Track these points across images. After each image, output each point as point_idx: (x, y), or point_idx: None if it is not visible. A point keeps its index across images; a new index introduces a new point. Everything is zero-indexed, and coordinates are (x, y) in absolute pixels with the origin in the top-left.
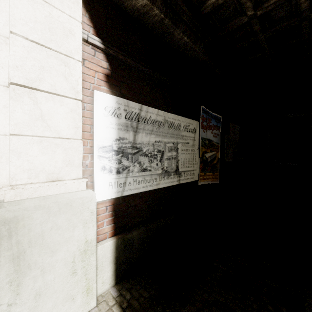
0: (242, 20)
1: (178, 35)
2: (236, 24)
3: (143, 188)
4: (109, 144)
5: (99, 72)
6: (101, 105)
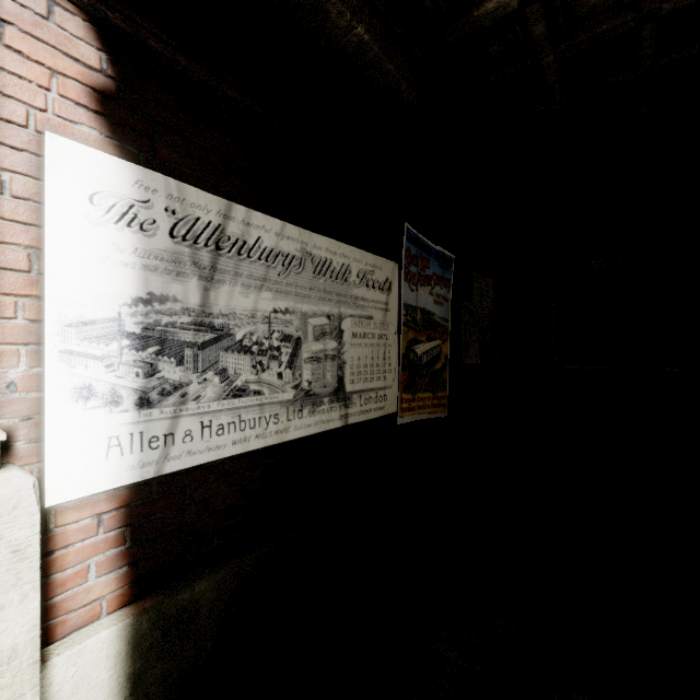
0: (505, 4)
1: (338, 16)
2: (491, 15)
3: (234, 447)
4: (108, 314)
5: (69, 78)
6: (76, 184)
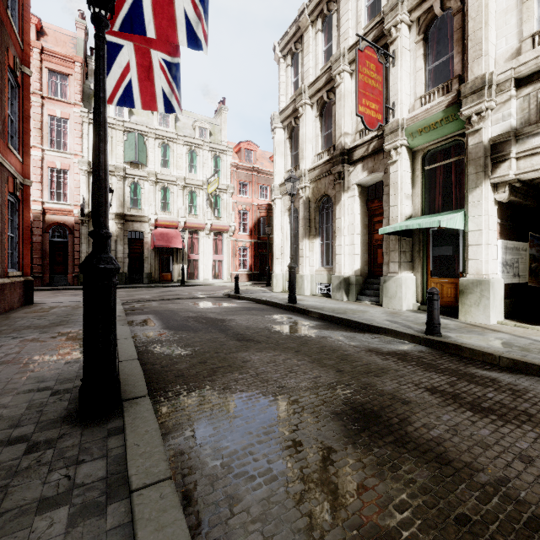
0: None
1: (525, 203)
2: None
3: (507, 281)
4: (500, 261)
5: (497, 232)
6: (498, 245)
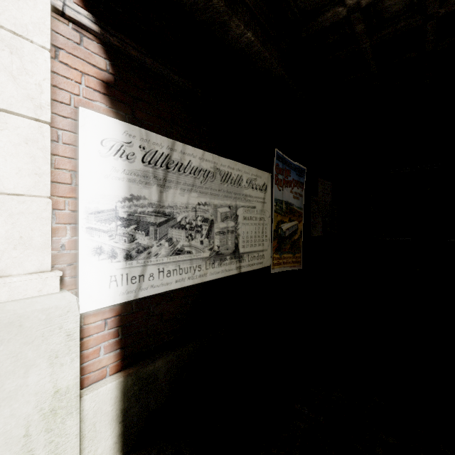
0: (338, 14)
1: (236, 28)
2: (329, 20)
3: (176, 284)
4: (110, 207)
5: (90, 76)
6: (94, 135)
